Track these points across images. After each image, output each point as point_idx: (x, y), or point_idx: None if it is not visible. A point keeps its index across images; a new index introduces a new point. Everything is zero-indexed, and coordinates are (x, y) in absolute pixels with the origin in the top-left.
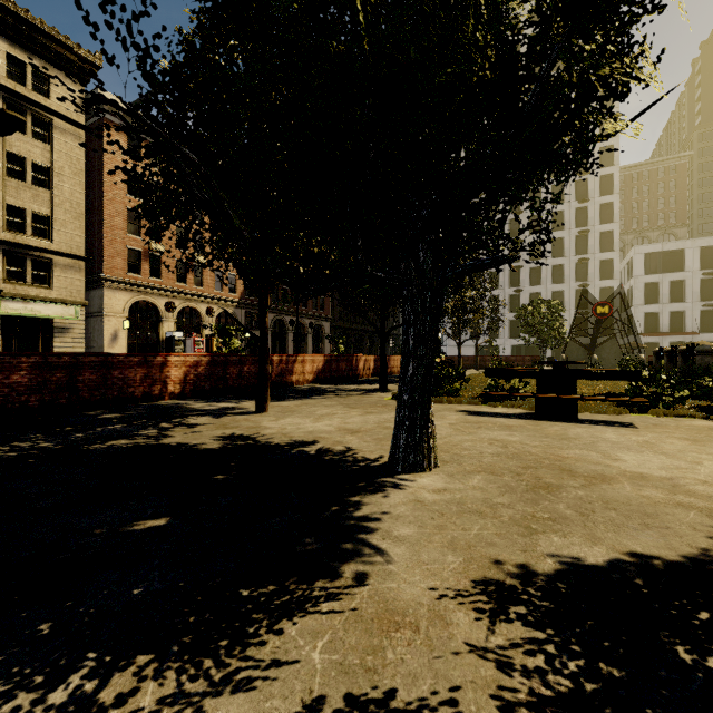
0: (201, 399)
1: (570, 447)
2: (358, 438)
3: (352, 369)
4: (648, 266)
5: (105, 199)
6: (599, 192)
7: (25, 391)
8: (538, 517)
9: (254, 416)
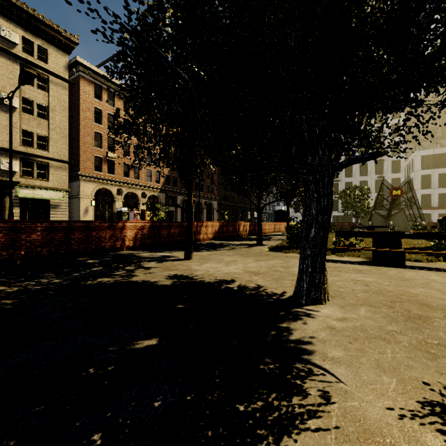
0: (145, 250)
1: (414, 286)
2: (261, 278)
3: (236, 231)
4: (424, 164)
5: (80, 126)
6: (391, 116)
7: (39, 245)
8: (430, 343)
9: (184, 261)
